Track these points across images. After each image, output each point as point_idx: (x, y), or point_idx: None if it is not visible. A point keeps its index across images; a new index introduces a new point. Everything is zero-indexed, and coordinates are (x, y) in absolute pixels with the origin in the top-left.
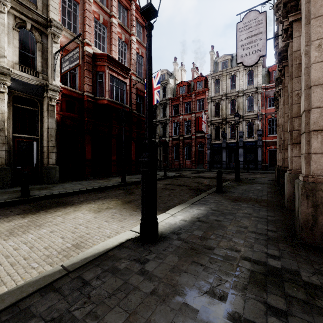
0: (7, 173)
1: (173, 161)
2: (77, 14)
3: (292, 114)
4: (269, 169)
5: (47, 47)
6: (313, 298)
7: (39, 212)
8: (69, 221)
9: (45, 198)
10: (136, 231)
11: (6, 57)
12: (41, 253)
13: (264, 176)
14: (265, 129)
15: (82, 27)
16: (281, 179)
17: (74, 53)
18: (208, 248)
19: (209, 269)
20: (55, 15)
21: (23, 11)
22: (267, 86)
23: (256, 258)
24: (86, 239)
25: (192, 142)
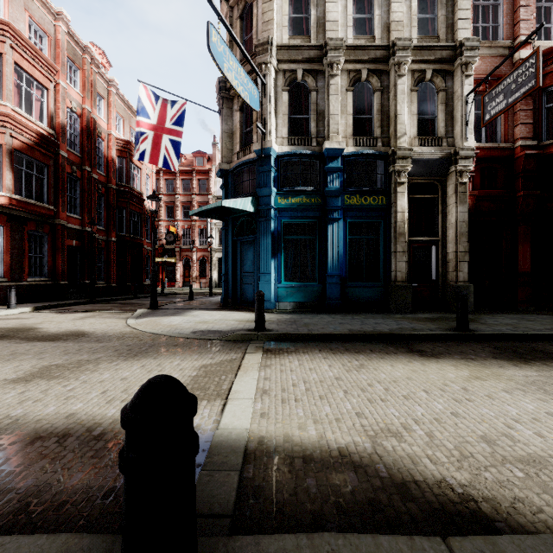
0: (407, 292)
1: None
2: (500, 2)
3: None
4: None
5: (451, 92)
6: None
7: (533, 363)
8: None
9: (496, 337)
10: None
11: (405, 134)
12: None
13: None
14: None
15: (510, 18)
16: None
17: (521, 71)
18: None
19: None
20: (466, 31)
21: (423, 57)
22: None
23: None
24: None
25: None
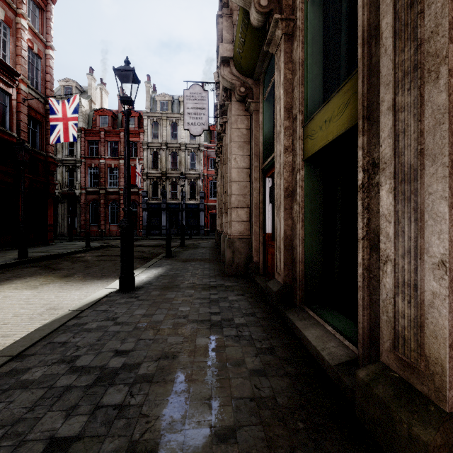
0: None
1: (89, 225)
2: None
3: (225, 190)
4: (211, 235)
5: None
6: (228, 288)
7: None
8: (4, 300)
9: None
10: (112, 288)
11: None
12: (18, 319)
13: (206, 242)
14: (207, 191)
15: None
16: (219, 241)
17: None
18: (176, 285)
19: (181, 291)
20: None
21: None
22: (209, 145)
23: (205, 283)
24: (57, 304)
25: (120, 198)
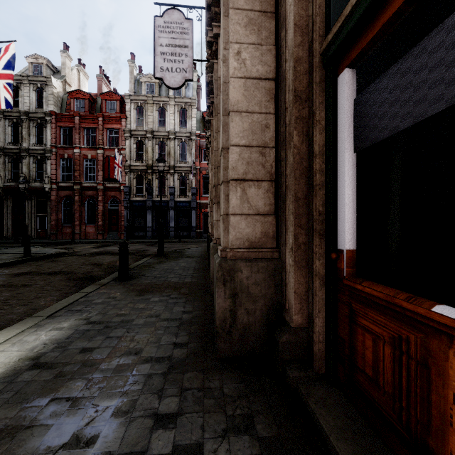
0: None
1: (61, 226)
2: None
3: (217, 162)
4: (204, 237)
5: None
6: None
7: None
8: None
9: None
10: None
11: None
12: None
13: (197, 247)
14: (200, 187)
15: None
16: (209, 250)
17: None
18: None
19: None
20: None
21: None
22: (202, 134)
23: (127, 447)
24: None
25: (98, 195)
